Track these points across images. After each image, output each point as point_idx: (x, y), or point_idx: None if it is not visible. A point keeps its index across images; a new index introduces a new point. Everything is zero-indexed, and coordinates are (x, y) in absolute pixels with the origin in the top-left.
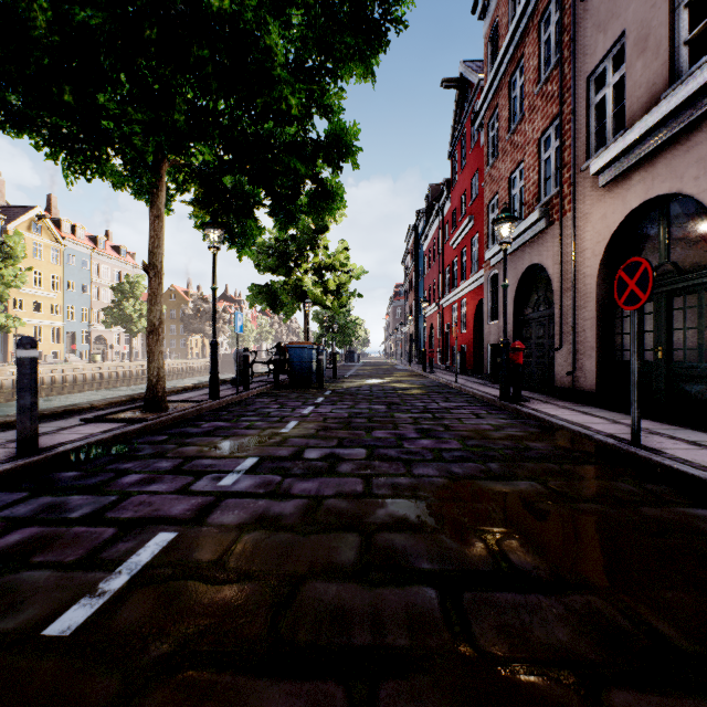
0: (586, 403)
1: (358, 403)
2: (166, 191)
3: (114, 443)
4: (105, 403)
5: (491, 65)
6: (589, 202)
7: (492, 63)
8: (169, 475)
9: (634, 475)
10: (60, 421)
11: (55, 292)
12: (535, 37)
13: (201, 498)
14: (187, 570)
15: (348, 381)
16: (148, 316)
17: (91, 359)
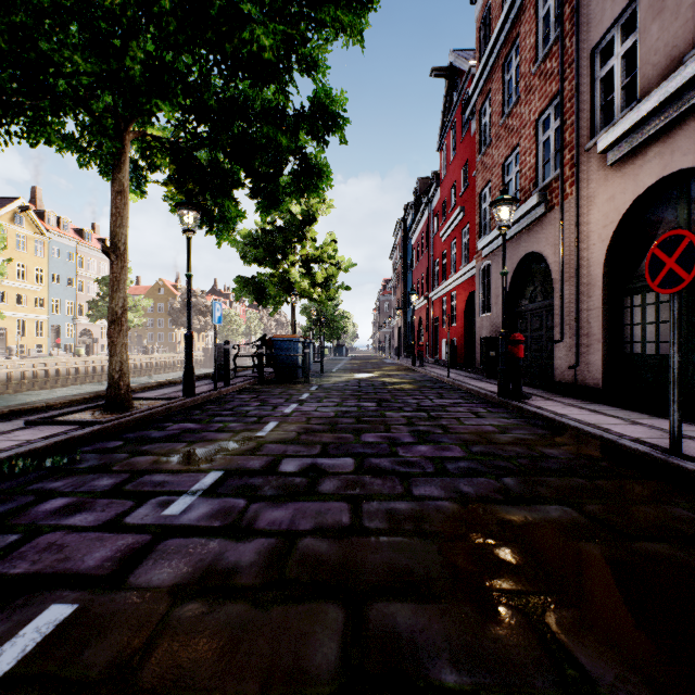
0: (591, 400)
1: (346, 400)
2: (136, 169)
3: (55, 452)
4: (64, 402)
5: (483, 50)
6: (594, 183)
7: (484, 48)
8: (104, 499)
9: (686, 495)
10: (1, 423)
11: (39, 285)
12: (532, 13)
13: (133, 538)
14: (62, 693)
15: (336, 376)
16: (109, 304)
17: (75, 353)
